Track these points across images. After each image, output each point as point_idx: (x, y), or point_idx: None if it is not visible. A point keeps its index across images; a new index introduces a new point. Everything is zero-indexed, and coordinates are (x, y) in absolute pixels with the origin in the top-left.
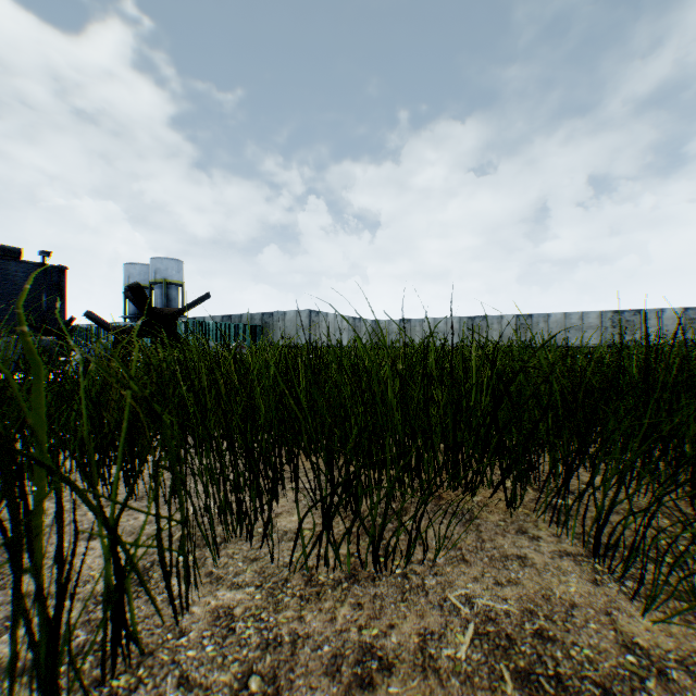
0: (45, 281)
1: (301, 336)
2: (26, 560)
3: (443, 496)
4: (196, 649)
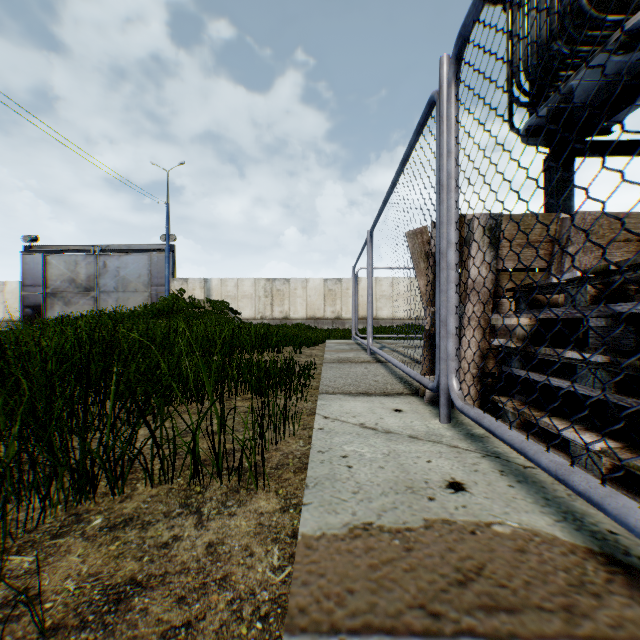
0: None
1: None
2: (84, 606)
3: None
4: (181, 481)
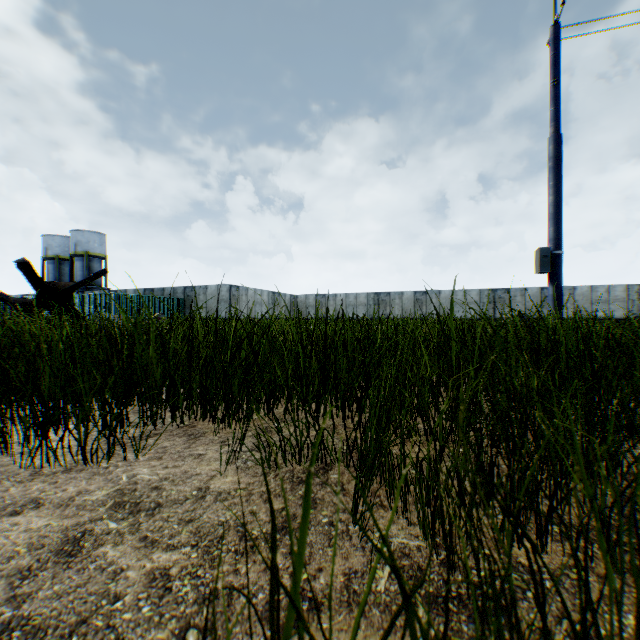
0: None
1: (222, 309)
2: None
3: (197, 425)
4: None
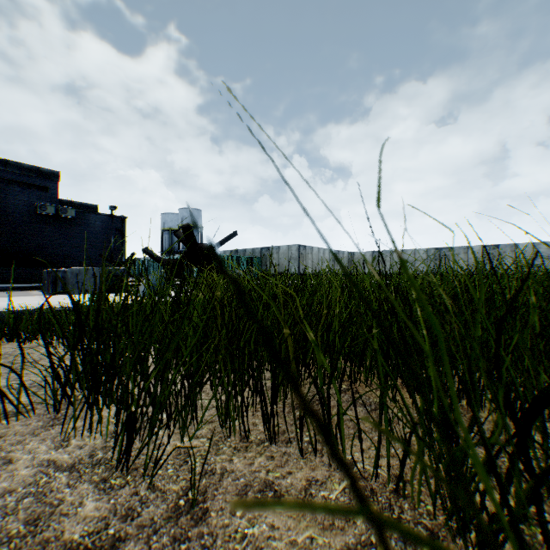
0: (112, 227)
1: (292, 266)
2: (207, 537)
3: None
4: None
